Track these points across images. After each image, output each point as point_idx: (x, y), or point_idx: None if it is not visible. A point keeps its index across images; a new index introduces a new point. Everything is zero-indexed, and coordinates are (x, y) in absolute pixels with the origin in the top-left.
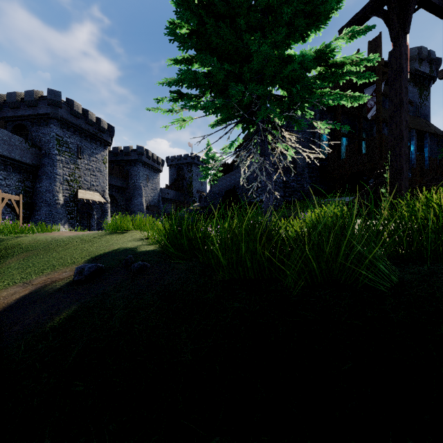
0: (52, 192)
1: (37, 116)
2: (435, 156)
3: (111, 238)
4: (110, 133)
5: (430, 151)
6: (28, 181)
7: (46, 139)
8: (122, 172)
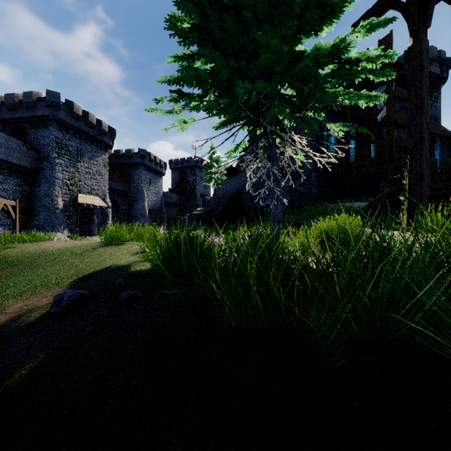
0: (51, 196)
1: (36, 118)
2: (446, 159)
3: (105, 251)
4: (111, 135)
5: (440, 154)
6: (26, 185)
7: (44, 142)
8: (124, 176)
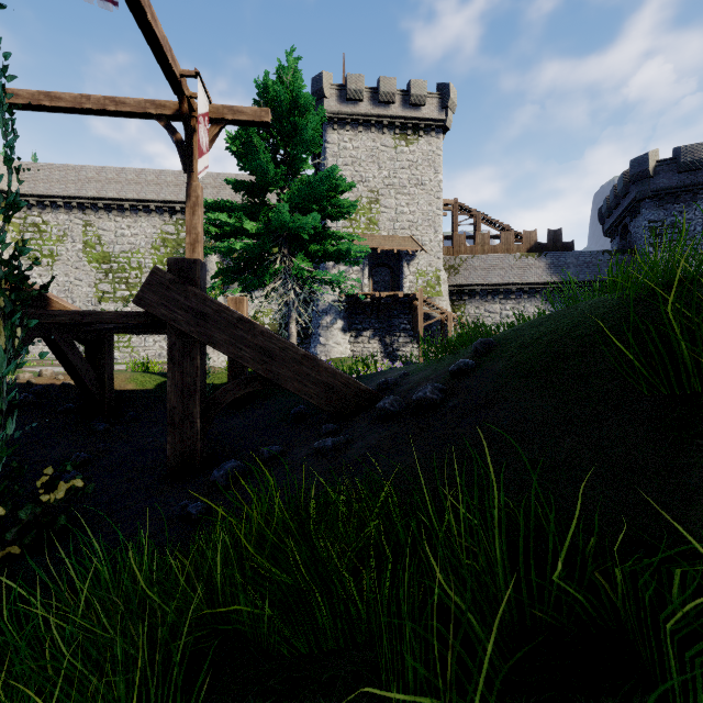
0: None
1: (630, 206)
2: None
3: None
4: None
5: None
6: None
7: (639, 235)
8: None
